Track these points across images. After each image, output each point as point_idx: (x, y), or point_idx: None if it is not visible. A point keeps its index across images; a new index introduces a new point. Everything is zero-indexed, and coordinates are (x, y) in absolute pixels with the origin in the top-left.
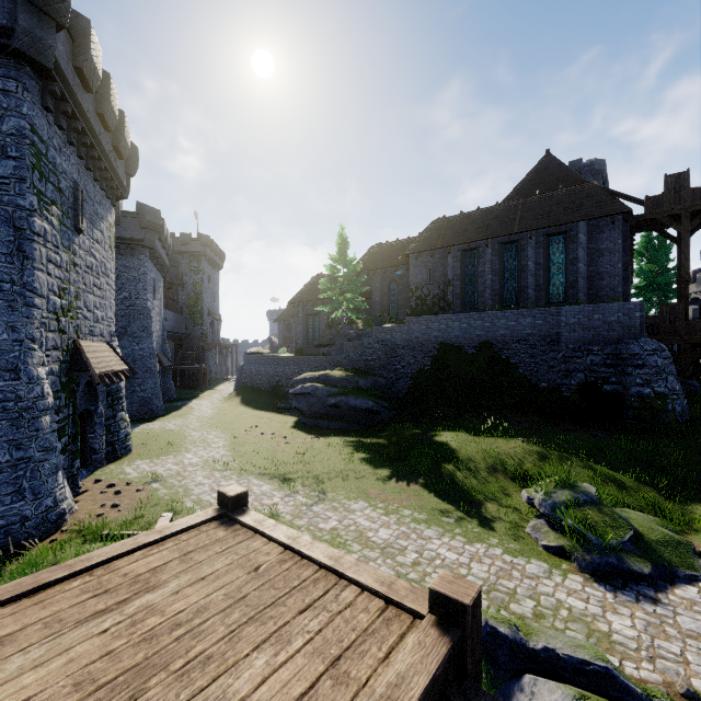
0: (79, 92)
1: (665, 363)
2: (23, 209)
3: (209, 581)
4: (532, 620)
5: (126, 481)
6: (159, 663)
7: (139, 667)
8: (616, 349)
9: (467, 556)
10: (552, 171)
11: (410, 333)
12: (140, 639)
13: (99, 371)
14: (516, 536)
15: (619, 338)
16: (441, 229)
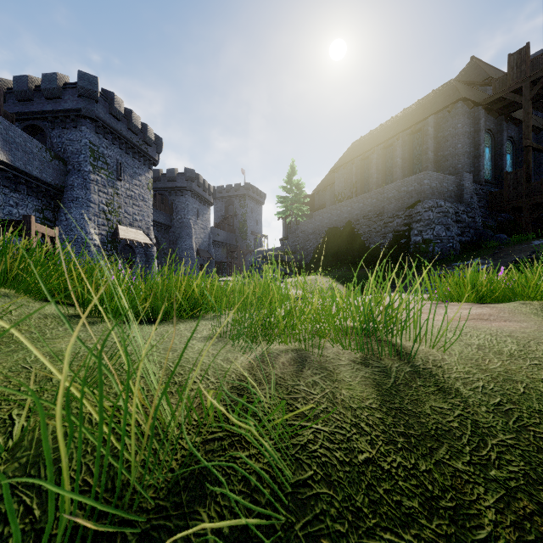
0: (114, 123)
1: (437, 216)
2: (87, 172)
3: None
4: None
5: None
6: None
7: None
8: (410, 212)
9: None
10: (468, 75)
11: (315, 223)
12: None
13: (124, 238)
14: None
15: (415, 203)
16: (354, 147)
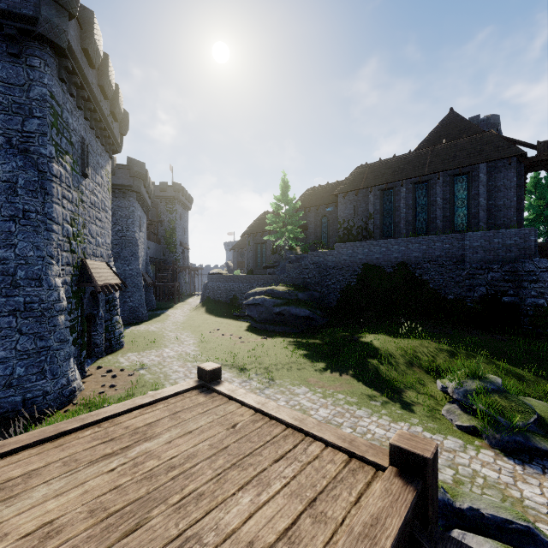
0: (85, 68)
1: None
2: (45, 157)
3: (195, 434)
4: (453, 485)
5: (120, 368)
6: (159, 497)
7: (142, 500)
8: (513, 267)
9: (393, 432)
10: (455, 125)
11: (339, 256)
12: (142, 477)
13: (100, 283)
14: (433, 417)
15: (516, 258)
16: (364, 173)
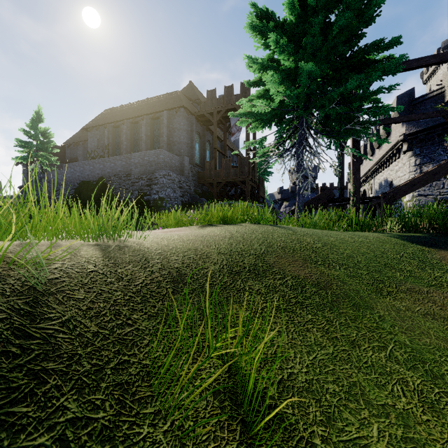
0: None
1: (168, 182)
2: None
3: None
4: None
5: None
6: None
7: None
8: (151, 176)
9: None
10: (188, 92)
11: (66, 174)
12: None
13: None
14: None
15: (154, 170)
16: (107, 114)
